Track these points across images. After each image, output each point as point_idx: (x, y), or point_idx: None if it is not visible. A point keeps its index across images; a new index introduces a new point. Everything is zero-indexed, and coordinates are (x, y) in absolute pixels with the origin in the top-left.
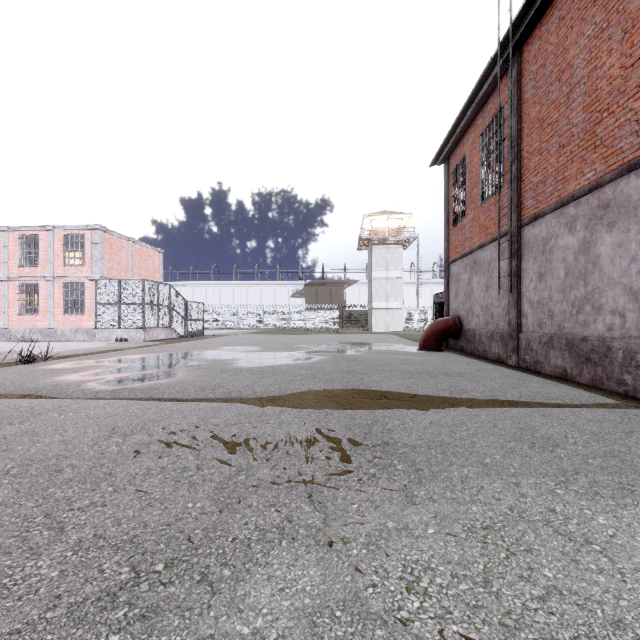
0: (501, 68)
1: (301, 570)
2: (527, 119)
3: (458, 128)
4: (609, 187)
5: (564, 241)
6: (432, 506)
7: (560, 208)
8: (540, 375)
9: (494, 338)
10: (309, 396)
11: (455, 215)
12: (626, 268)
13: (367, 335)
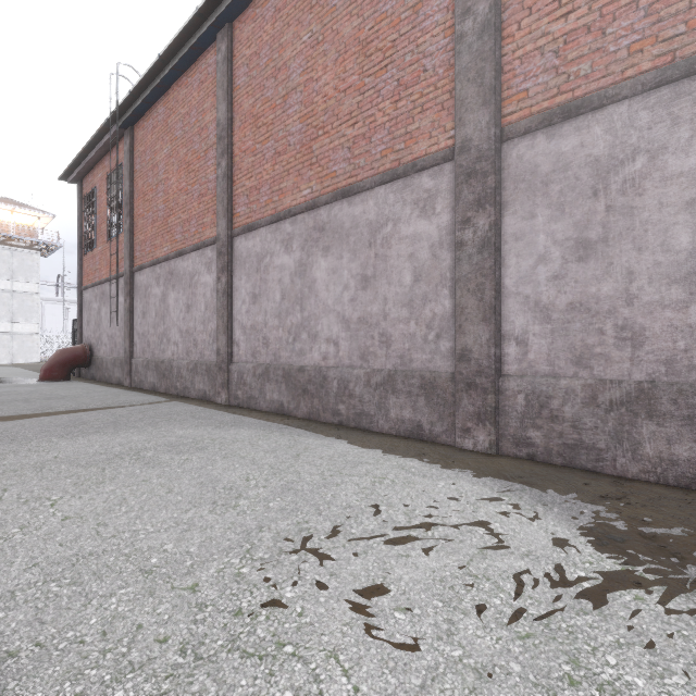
0: (119, 131)
1: None
2: (137, 186)
3: (87, 158)
4: (173, 261)
5: (155, 291)
6: None
7: (153, 266)
8: (143, 391)
9: (117, 364)
10: None
11: (88, 242)
12: (179, 316)
13: None
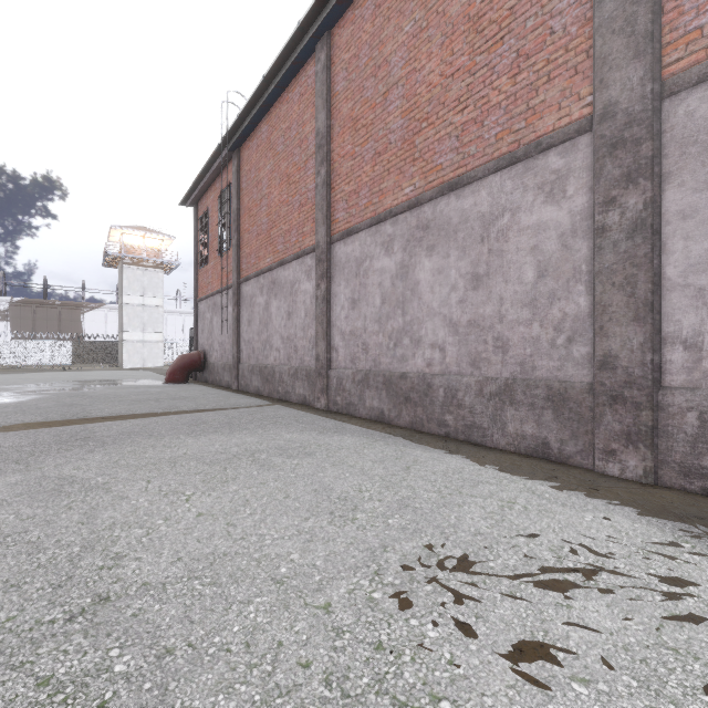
0: (228, 154)
1: (10, 478)
2: (243, 203)
3: (202, 183)
4: (275, 271)
5: (259, 300)
6: (104, 451)
7: (258, 277)
8: (248, 394)
9: (226, 369)
10: (17, 425)
11: (202, 258)
12: (281, 323)
13: (113, 372)
